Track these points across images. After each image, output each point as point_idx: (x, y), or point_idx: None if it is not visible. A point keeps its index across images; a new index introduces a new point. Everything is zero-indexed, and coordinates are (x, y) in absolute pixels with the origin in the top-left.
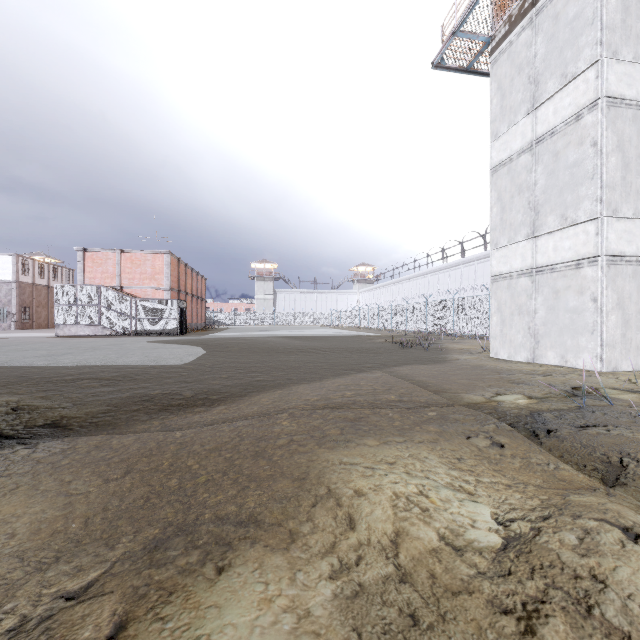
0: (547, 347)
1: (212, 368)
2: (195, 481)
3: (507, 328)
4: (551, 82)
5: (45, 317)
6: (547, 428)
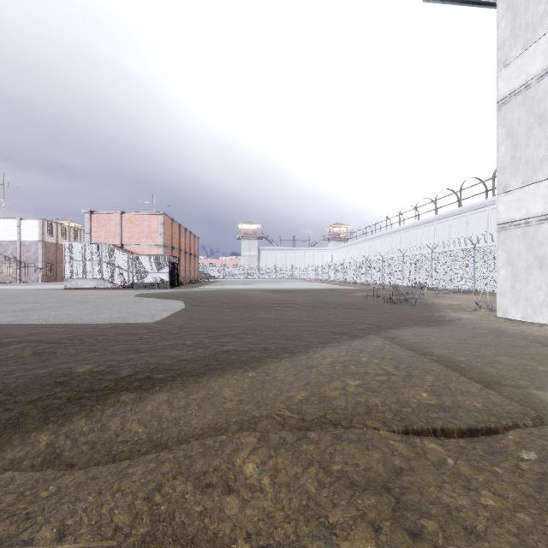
0: None
1: (180, 329)
2: None
3: (521, 283)
4: None
5: None
6: None
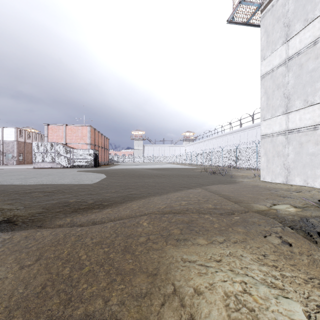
0: (295, 175)
1: (107, 186)
2: (80, 270)
3: (270, 164)
4: (298, 24)
5: (30, 158)
6: (317, 231)
